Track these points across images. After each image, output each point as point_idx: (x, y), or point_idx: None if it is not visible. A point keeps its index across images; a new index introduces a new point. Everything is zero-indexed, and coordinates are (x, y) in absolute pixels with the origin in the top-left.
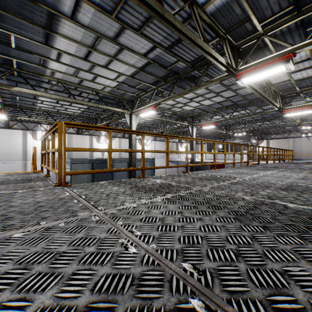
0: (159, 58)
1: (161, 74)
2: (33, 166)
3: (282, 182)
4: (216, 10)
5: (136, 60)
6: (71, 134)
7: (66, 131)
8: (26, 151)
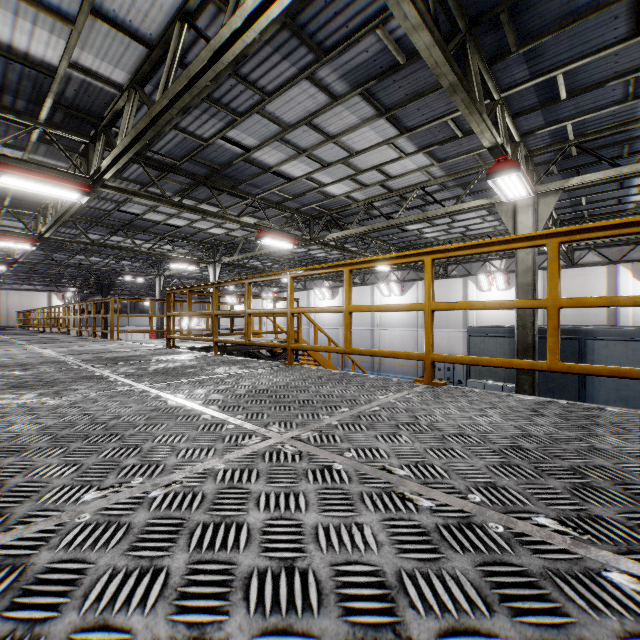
0: (354, 73)
1: (430, 76)
2: None
3: (21, 404)
4: None
5: (348, 112)
6: None
7: (540, 266)
8: (467, 313)
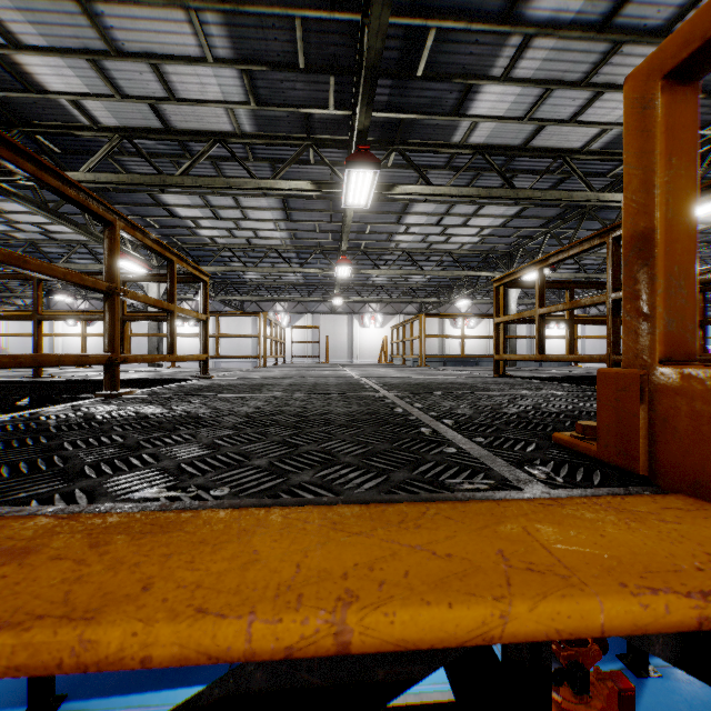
0: None
1: (551, 213)
2: (385, 357)
3: None
4: (607, 144)
5: (504, 209)
6: (409, 315)
7: (402, 311)
8: (351, 345)
